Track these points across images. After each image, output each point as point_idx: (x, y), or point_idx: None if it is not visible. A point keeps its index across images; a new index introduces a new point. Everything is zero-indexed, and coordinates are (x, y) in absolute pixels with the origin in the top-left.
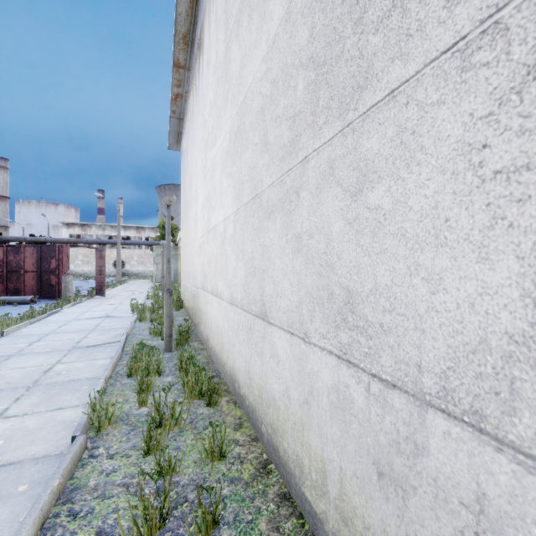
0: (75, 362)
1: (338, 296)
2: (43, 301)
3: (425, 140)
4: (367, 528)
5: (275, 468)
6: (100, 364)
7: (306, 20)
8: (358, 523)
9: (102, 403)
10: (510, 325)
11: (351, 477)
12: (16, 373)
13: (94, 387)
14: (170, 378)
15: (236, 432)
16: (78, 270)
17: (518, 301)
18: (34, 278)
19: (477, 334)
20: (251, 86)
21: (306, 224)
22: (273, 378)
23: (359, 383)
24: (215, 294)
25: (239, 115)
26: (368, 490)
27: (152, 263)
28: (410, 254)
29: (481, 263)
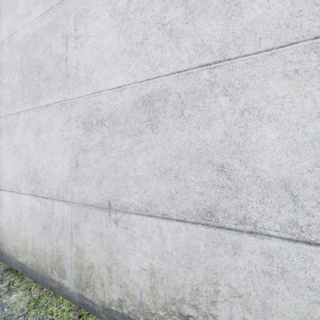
0: None
1: (32, 172)
2: None
3: (54, 124)
4: (41, 250)
5: (2, 263)
6: None
7: (19, 52)
8: (38, 251)
9: None
10: (67, 174)
11: (36, 237)
12: None
13: None
14: None
15: None
16: None
17: (68, 168)
18: None
19: (63, 177)
20: None
21: (19, 141)
22: (1, 217)
23: (38, 201)
24: None
25: None
26: (41, 237)
27: None
28: (51, 156)
29: (63, 160)
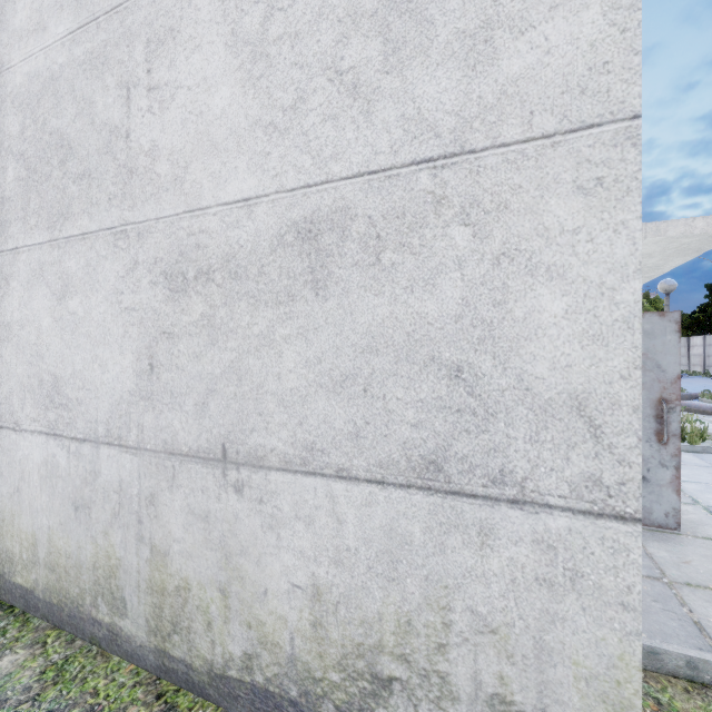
0: None
1: (48, 382)
2: None
3: (100, 277)
4: (69, 557)
5: None
6: None
7: (18, 113)
8: (62, 560)
9: None
10: (130, 387)
11: (57, 528)
12: None
13: None
14: None
15: None
16: None
17: (132, 374)
18: None
19: (120, 394)
20: None
21: (18, 314)
22: None
23: (63, 448)
24: None
25: None
26: (70, 527)
27: None
28: (93, 348)
29: (121, 355)
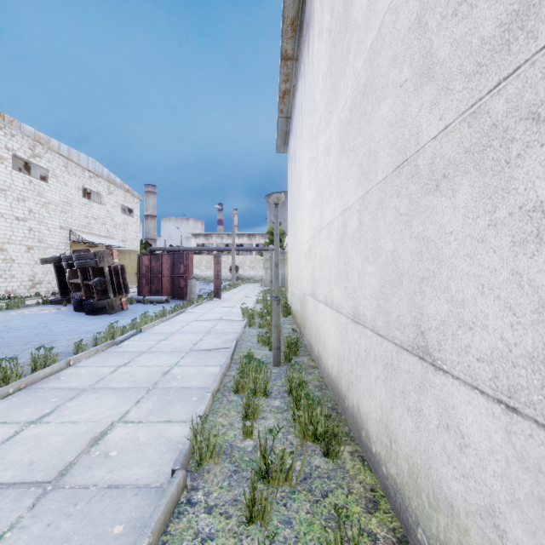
0: (190, 366)
1: None
2: (175, 301)
3: None
4: None
5: None
6: (210, 372)
7: None
8: None
9: (203, 432)
10: None
11: None
12: (142, 372)
13: (202, 399)
14: (278, 402)
15: (370, 517)
16: (202, 275)
17: None
18: (169, 281)
19: None
20: (393, 1)
21: None
22: (447, 466)
23: None
24: (330, 305)
25: (369, 60)
26: None
27: (261, 268)
28: None
29: None
